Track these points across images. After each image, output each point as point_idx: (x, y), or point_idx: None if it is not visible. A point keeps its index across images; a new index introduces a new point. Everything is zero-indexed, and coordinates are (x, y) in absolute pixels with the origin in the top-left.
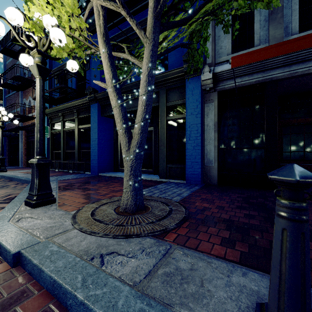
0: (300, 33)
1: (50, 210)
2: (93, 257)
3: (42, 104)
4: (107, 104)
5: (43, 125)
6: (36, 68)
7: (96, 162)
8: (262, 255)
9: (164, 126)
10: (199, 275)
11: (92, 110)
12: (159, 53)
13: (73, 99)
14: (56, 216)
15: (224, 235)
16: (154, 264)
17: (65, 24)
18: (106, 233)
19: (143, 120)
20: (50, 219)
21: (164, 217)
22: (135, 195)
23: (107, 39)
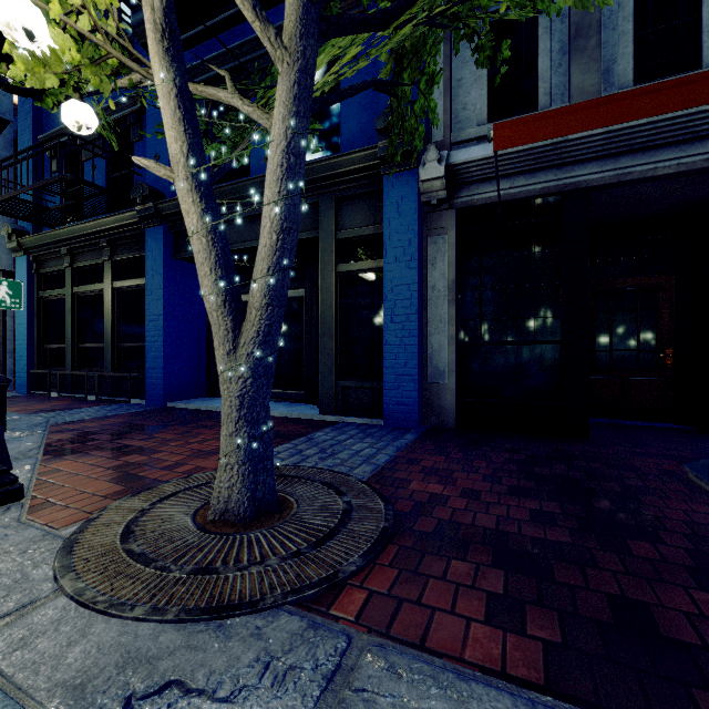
0: (636, 86)
1: None
2: None
3: None
4: None
5: None
6: None
7: (159, 375)
8: (598, 648)
9: (331, 286)
10: None
11: (149, 244)
12: (318, 99)
13: (99, 213)
14: (11, 547)
15: (491, 584)
16: None
17: None
18: (157, 604)
19: (273, 271)
20: None
21: (330, 534)
22: (253, 475)
23: (175, 47)
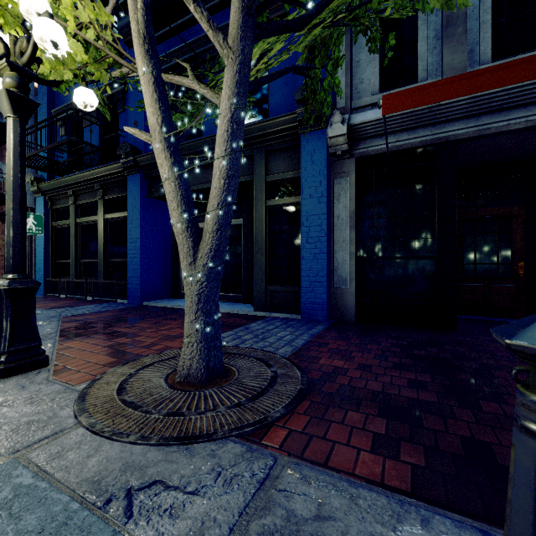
0: (494, 62)
1: (34, 383)
2: (111, 497)
3: (20, 171)
4: (159, 175)
5: (21, 212)
6: (5, 99)
7: (137, 282)
8: (451, 471)
9: (262, 216)
10: (335, 531)
11: (130, 187)
12: (253, 82)
13: (94, 164)
14: (44, 396)
15: (376, 428)
16: (242, 508)
17: (66, 12)
18: (144, 434)
19: (221, 206)
20: (30, 403)
21: (261, 392)
22: (207, 350)
23: (152, 49)
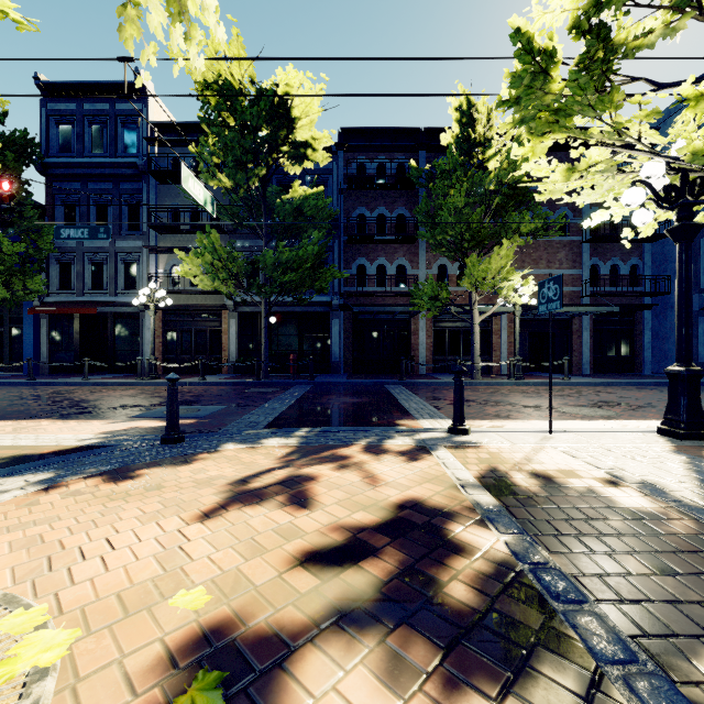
0: (92, 290)
1: None
2: None
3: None
4: None
5: None
6: None
7: None
8: None
9: (8, 332)
10: None
11: None
12: None
13: None
14: None
15: None
16: None
17: None
18: None
19: None
20: None
21: None
22: None
23: None
